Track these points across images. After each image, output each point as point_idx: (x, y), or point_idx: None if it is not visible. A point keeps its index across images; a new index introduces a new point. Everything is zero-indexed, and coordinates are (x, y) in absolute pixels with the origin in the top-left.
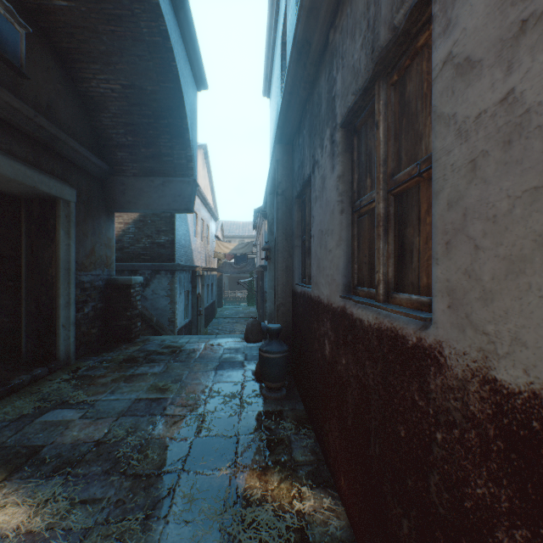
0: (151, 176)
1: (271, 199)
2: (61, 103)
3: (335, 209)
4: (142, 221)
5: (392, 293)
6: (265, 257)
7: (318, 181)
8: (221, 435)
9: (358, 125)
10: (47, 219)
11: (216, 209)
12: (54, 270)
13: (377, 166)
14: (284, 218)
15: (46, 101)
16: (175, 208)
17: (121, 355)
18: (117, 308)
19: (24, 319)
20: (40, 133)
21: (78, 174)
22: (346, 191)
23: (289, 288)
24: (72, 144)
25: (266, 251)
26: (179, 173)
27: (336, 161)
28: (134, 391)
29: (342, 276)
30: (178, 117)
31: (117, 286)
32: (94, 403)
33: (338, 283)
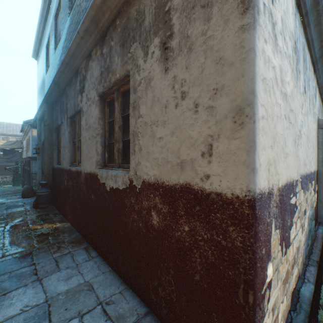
0: None
1: (40, 123)
2: None
3: (68, 141)
4: None
5: (79, 163)
6: (36, 152)
7: (63, 129)
8: (20, 222)
9: (74, 120)
10: None
11: None
12: None
13: (77, 134)
14: (49, 136)
15: None
16: None
17: None
18: None
19: None
20: None
21: None
22: (71, 136)
23: (51, 166)
24: None
25: (37, 149)
26: None
27: (68, 127)
28: None
29: (70, 160)
30: None
31: None
32: None
33: (69, 162)
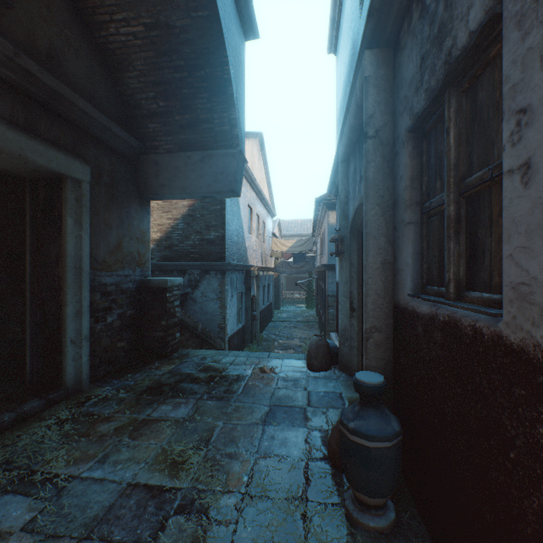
0: (188, 150)
1: (343, 169)
2: (71, 55)
3: None
4: (190, 216)
5: None
6: (336, 251)
7: None
8: None
9: None
10: (53, 204)
11: (273, 205)
12: (61, 269)
13: None
14: (379, 178)
15: (45, 47)
16: (216, 190)
17: (147, 378)
18: (151, 315)
19: (28, 331)
20: (31, 84)
21: (97, 149)
22: None
23: (388, 300)
24: (82, 105)
25: (337, 242)
26: (221, 144)
27: None
28: (133, 461)
29: None
30: (217, 64)
31: (151, 289)
32: (65, 485)
33: None
